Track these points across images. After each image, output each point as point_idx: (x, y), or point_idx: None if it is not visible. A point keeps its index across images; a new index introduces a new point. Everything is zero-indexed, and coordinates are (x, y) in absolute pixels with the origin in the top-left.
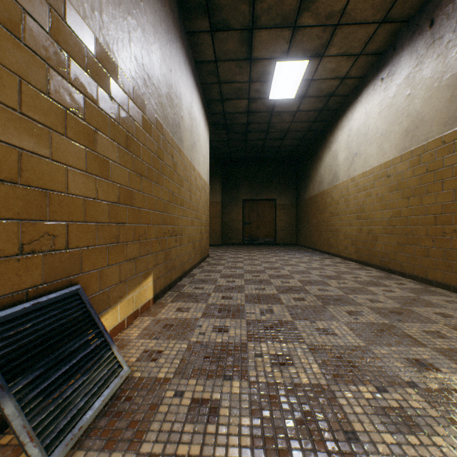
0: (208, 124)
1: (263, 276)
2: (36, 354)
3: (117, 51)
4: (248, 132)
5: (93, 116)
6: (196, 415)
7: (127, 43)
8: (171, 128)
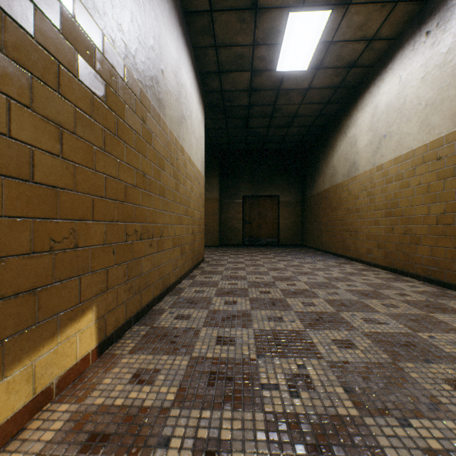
0: (203, 104)
1: (275, 293)
2: None
3: None
4: (249, 117)
5: None
6: None
7: None
8: (140, 75)
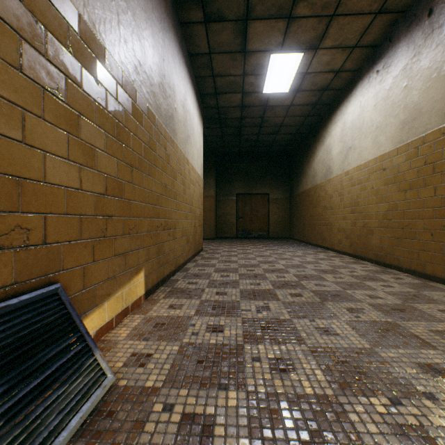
0: (202, 118)
1: (258, 270)
2: (0, 367)
3: (104, 32)
4: (241, 126)
5: (77, 99)
6: (186, 436)
7: (116, 26)
8: (163, 119)
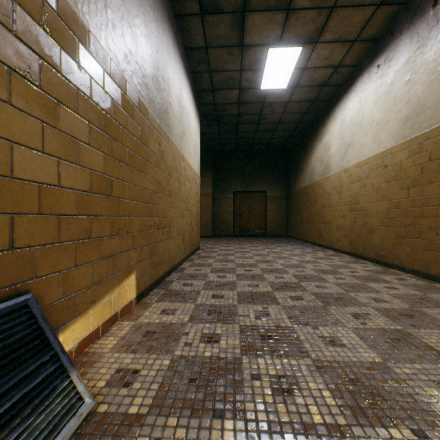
0: (199, 115)
1: (256, 271)
2: None
3: (88, 13)
4: (239, 124)
5: (54, 84)
6: None
7: (102, 8)
8: (157, 113)
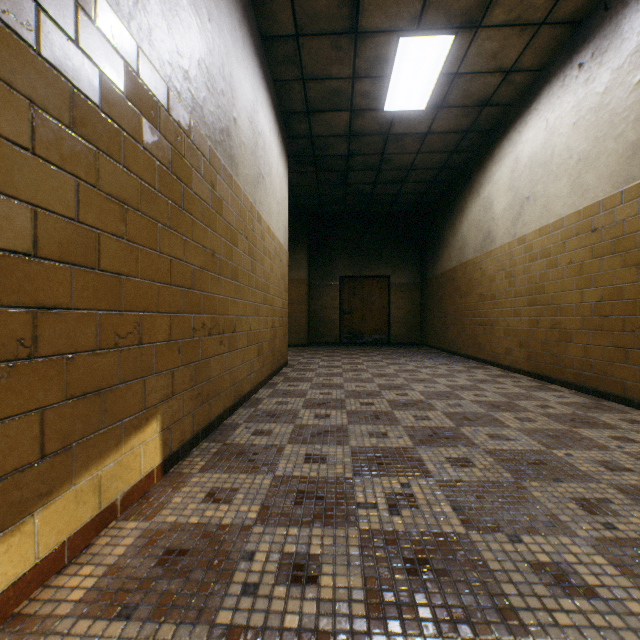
0: (287, 154)
1: (380, 404)
2: None
3: None
4: (348, 170)
5: None
6: None
7: None
8: (209, 129)
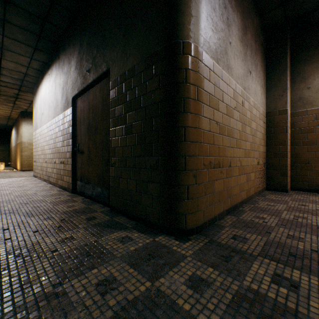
0: None
1: None
2: None
3: None
4: None
5: None
6: None
7: None
8: None
